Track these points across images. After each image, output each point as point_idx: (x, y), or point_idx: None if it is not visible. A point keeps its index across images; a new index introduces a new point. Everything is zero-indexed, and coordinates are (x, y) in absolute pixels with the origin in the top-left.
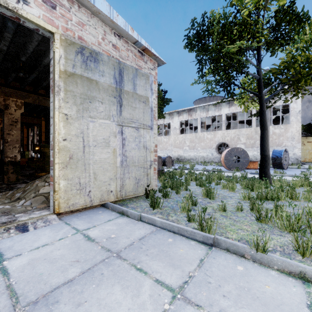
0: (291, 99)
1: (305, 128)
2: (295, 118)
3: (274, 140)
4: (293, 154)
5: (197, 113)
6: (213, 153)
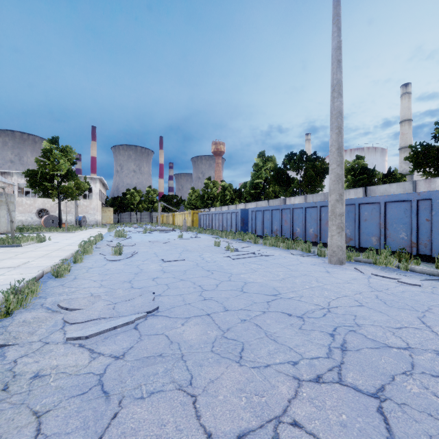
0: (94, 184)
1: (112, 200)
2: (96, 196)
3: (84, 209)
4: (95, 218)
5: (14, 178)
6: (34, 217)
